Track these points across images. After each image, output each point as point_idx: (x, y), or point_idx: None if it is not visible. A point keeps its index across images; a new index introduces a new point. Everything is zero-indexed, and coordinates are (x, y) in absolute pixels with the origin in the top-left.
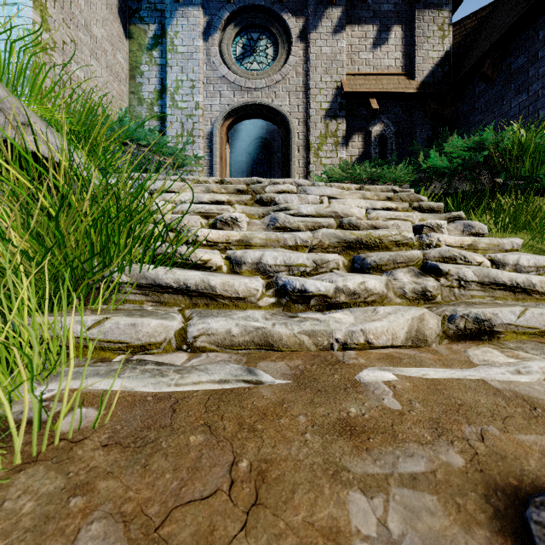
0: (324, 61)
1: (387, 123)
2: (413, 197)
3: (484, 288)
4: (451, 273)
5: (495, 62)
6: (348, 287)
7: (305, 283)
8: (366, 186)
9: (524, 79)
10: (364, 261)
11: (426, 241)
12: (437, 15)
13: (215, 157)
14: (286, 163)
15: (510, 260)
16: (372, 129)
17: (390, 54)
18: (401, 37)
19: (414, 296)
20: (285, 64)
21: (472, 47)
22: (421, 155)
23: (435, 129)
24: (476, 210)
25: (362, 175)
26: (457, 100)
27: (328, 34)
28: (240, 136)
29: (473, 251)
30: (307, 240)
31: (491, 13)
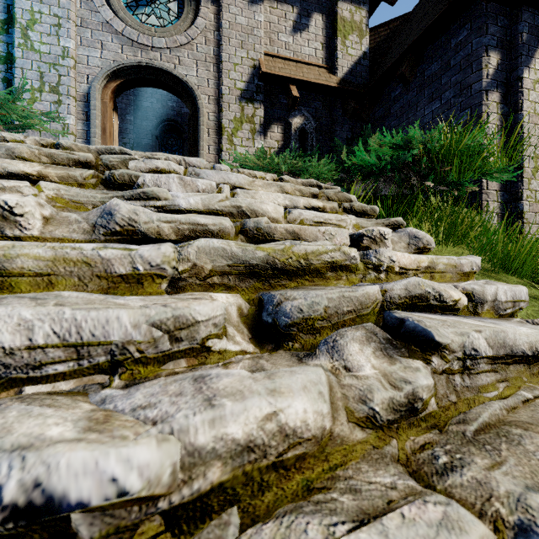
0: (239, 32)
1: (307, 116)
2: (342, 196)
3: (495, 365)
4: (453, 347)
5: (411, 65)
6: (227, 441)
7: (47, 471)
8: (285, 177)
9: (438, 87)
10: (280, 308)
11: (373, 261)
12: (355, 12)
13: (94, 126)
14: (193, 147)
15: (489, 294)
16: (292, 121)
17: (310, 43)
18: (321, 26)
19: (391, 417)
20: (192, 25)
21: (386, 53)
22: (345, 151)
23: (354, 130)
24: (411, 217)
25: (281, 167)
26: (375, 103)
27: (244, 2)
28: (145, 114)
29: (430, 276)
30: (163, 263)
31: (402, 25)
